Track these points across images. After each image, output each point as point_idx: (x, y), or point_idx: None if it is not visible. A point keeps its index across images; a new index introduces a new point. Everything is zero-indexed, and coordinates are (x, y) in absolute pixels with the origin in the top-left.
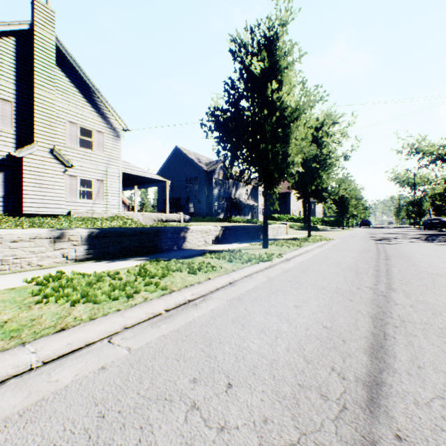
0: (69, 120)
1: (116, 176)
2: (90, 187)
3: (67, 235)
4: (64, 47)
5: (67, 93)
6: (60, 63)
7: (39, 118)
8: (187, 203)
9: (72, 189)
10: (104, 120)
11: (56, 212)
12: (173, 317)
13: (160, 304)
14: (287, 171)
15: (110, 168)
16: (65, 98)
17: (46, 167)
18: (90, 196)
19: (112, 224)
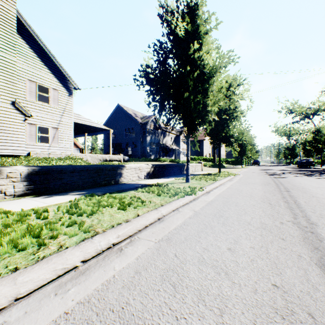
0: (28, 79)
1: (69, 125)
2: (47, 133)
3: (4, 172)
4: (24, 19)
5: (27, 57)
6: (21, 32)
7: (1, 76)
8: (127, 147)
9: (31, 135)
10: (59, 80)
11: (17, 153)
12: (90, 272)
13: (75, 255)
14: (206, 118)
15: (64, 119)
16: (25, 61)
17: (8, 116)
18: (47, 141)
19: (65, 163)
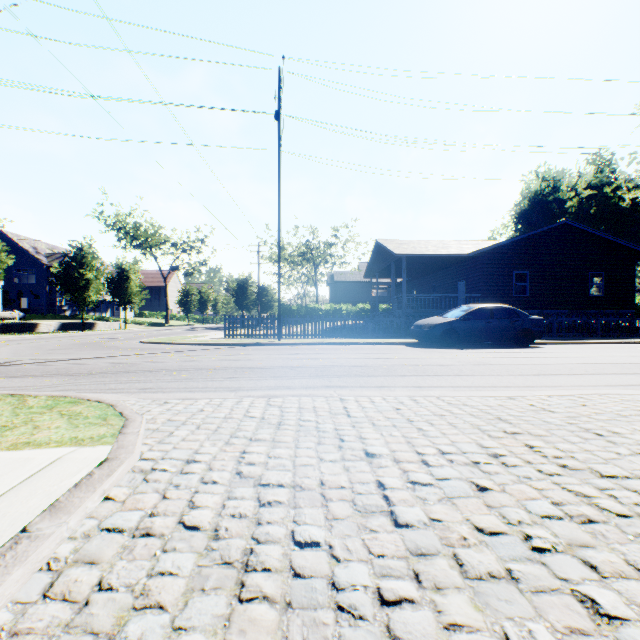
0: None
1: None
2: None
3: None
4: None
5: None
6: None
7: None
8: (20, 297)
9: None
10: None
11: None
12: (46, 336)
13: (42, 335)
14: (93, 300)
15: None
16: None
17: None
18: None
19: None
